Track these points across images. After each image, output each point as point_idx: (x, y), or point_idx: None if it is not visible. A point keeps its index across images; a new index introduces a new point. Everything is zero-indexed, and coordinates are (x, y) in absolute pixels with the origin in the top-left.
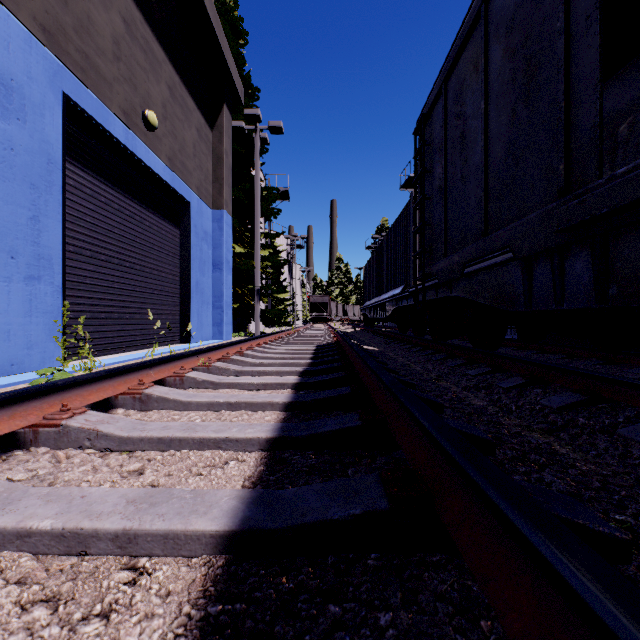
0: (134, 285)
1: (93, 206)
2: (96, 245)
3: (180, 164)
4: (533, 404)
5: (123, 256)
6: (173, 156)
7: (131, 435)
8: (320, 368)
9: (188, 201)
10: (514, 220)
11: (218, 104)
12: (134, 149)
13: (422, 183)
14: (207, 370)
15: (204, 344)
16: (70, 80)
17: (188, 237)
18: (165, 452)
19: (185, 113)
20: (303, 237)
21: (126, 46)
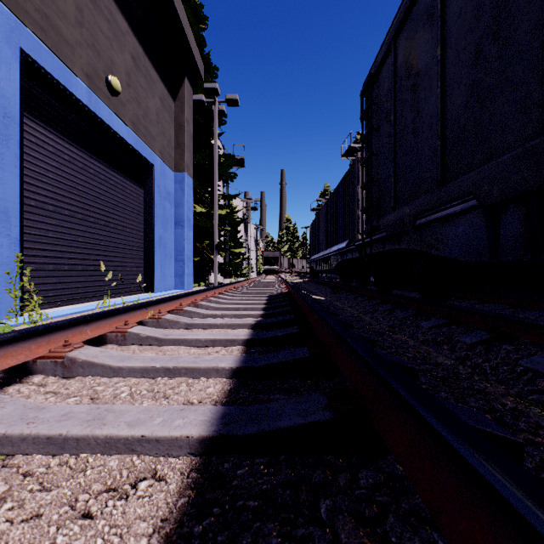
0: (98, 239)
1: (56, 163)
2: (59, 200)
3: (144, 129)
4: (511, 365)
5: (87, 212)
6: (137, 121)
7: (9, 432)
8: (272, 321)
9: (151, 163)
10: (479, 165)
11: (180, 77)
12: (97, 111)
13: (370, 140)
14: (157, 323)
15: (166, 294)
16: (29, 38)
17: (151, 196)
18: (56, 457)
19: (148, 83)
20: (257, 200)
21: (89, 13)
